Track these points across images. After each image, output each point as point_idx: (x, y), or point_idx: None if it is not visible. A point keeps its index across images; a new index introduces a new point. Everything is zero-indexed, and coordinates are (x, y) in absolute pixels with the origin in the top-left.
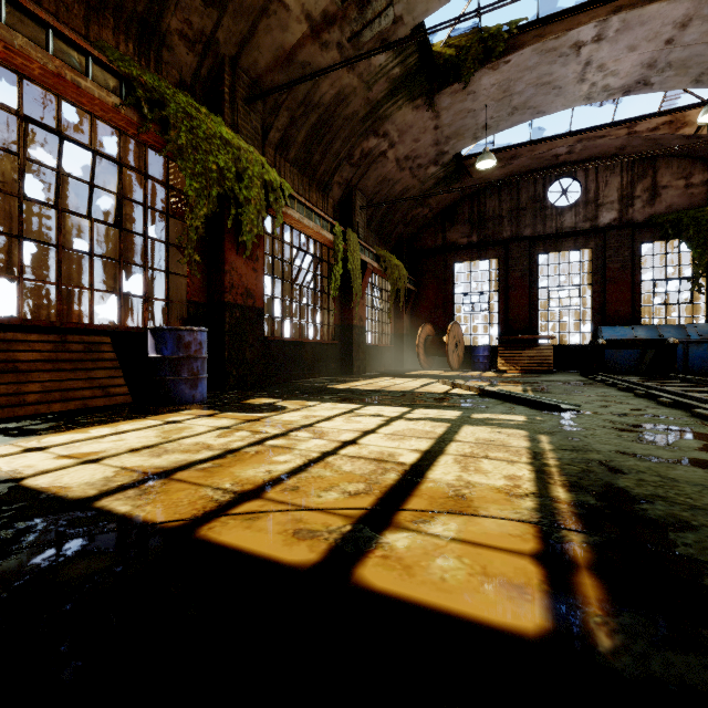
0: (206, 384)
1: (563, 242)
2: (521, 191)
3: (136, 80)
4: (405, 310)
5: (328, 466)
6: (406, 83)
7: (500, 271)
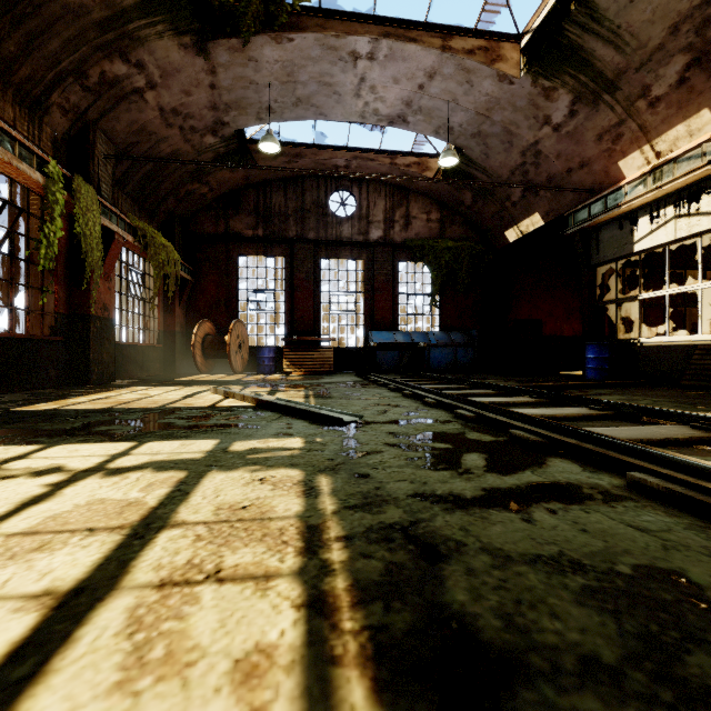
0: None
1: (342, 251)
2: (306, 194)
3: None
4: (179, 302)
5: None
6: (167, 3)
7: (286, 270)
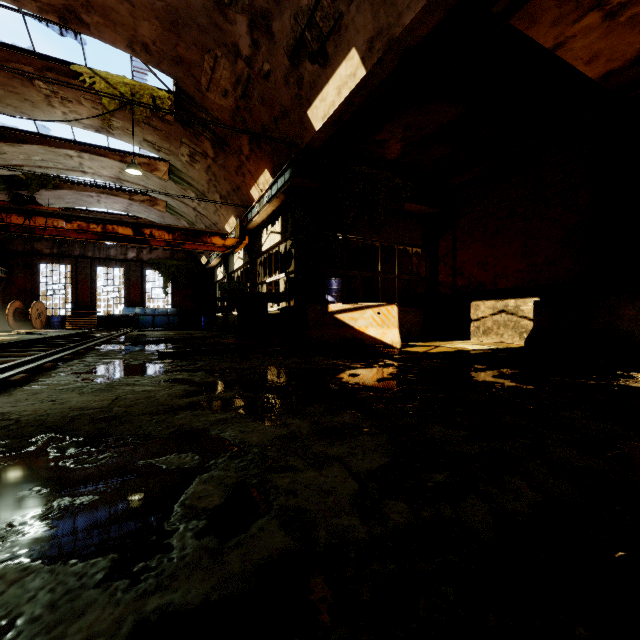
0: None
1: (110, 263)
2: None
3: None
4: None
5: None
6: None
7: (73, 273)
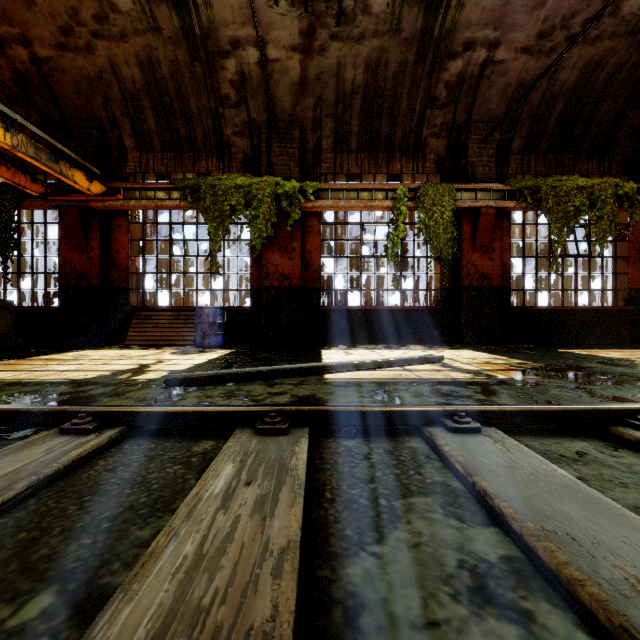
0: (215, 338)
1: None
2: None
3: (187, 186)
4: None
5: (33, 365)
6: None
7: None
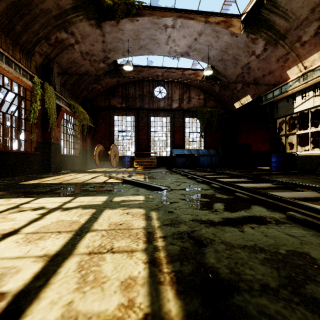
0: None
1: (160, 113)
2: (144, 88)
3: None
4: (88, 137)
5: None
6: (84, 6)
7: (135, 122)
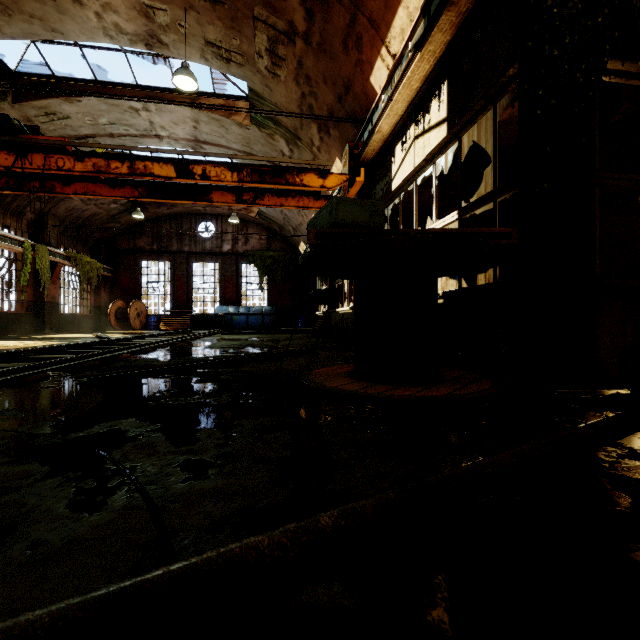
0: None
1: (206, 258)
2: (183, 224)
3: None
4: (104, 290)
5: None
6: None
7: (171, 270)
